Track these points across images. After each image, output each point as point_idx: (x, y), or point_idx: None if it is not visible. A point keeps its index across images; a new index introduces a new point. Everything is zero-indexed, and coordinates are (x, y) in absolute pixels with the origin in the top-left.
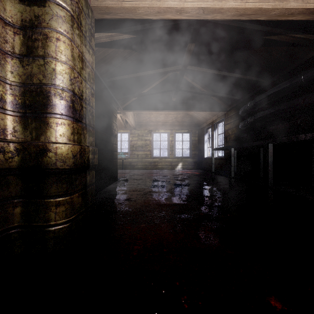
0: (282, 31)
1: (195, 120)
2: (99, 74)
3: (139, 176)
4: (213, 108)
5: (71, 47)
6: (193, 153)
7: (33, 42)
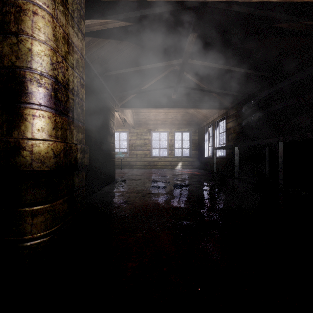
0: (293, 17)
1: (195, 119)
2: (94, 67)
3: (138, 177)
4: (214, 106)
5: (53, 25)
6: (193, 153)
7: (4, 16)
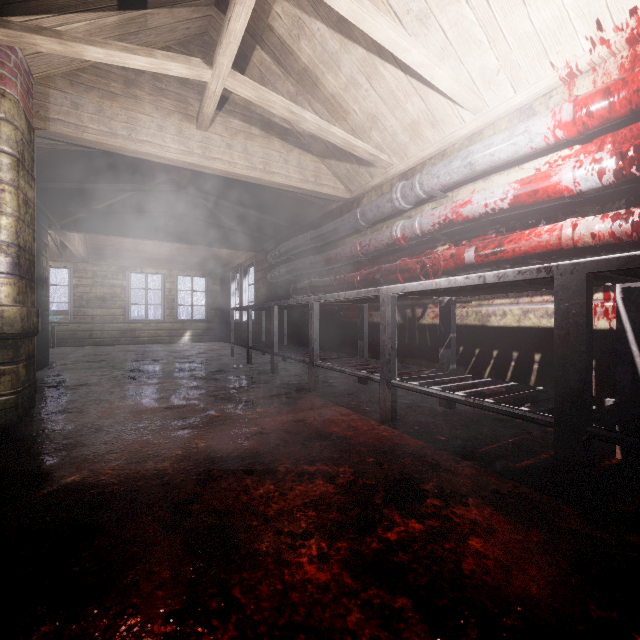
0: None
1: (215, 256)
2: None
3: (99, 357)
4: (236, 246)
5: (18, 196)
6: (212, 314)
7: None
